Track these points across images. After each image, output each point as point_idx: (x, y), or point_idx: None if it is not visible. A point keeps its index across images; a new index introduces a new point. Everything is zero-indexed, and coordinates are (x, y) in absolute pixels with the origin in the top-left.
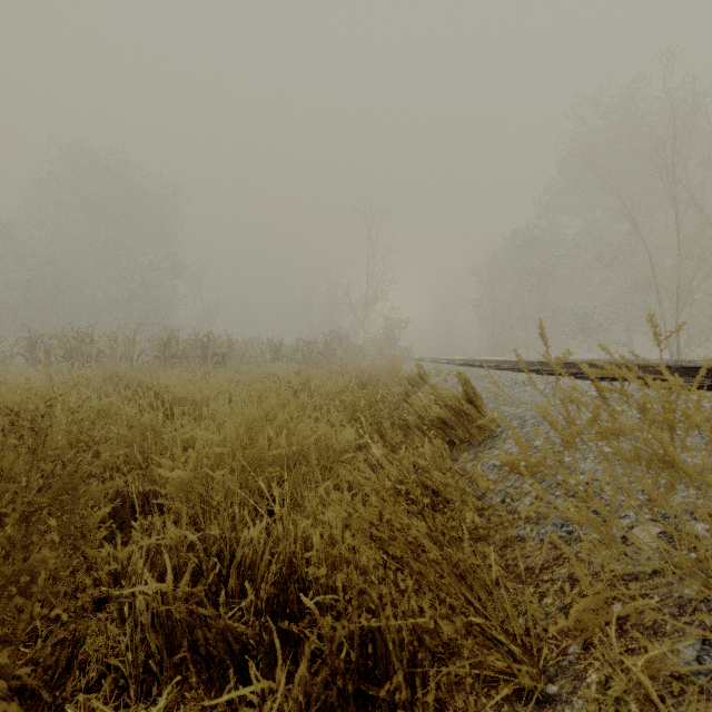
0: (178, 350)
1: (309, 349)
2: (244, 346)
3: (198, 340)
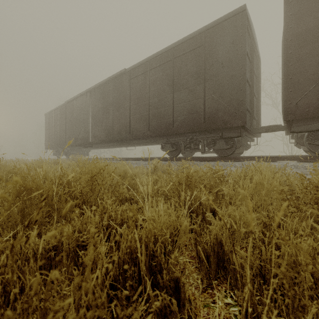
0: None
1: None
2: None
3: None
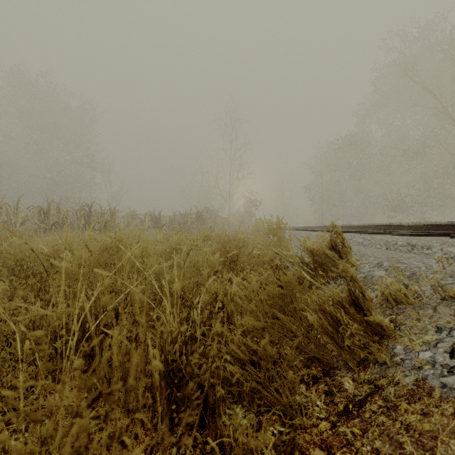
0: (59, 219)
1: (184, 219)
2: (129, 217)
3: (81, 210)
